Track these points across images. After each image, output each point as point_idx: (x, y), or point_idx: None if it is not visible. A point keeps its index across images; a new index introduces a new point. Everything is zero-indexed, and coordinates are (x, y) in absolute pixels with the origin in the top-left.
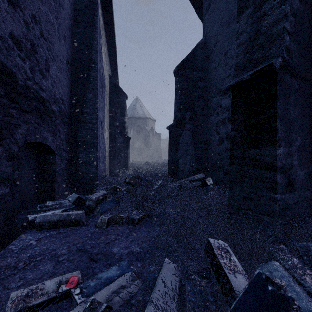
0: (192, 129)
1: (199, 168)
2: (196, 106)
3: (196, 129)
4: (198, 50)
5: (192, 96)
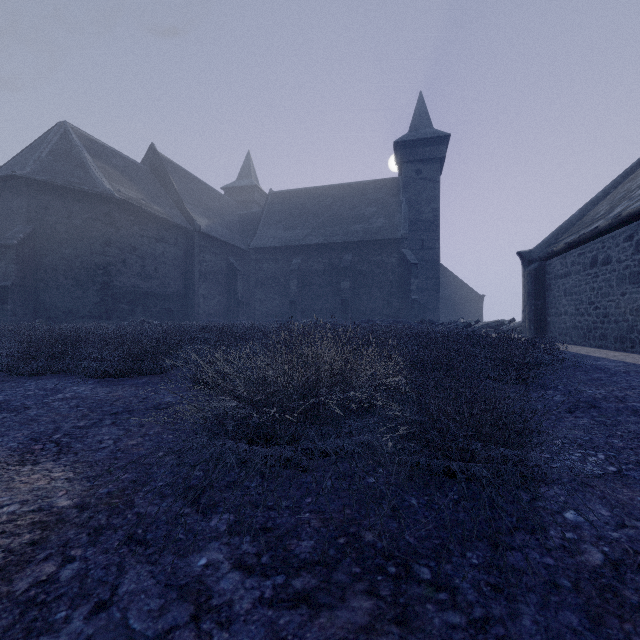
0: None
1: None
2: None
3: None
4: None
5: None
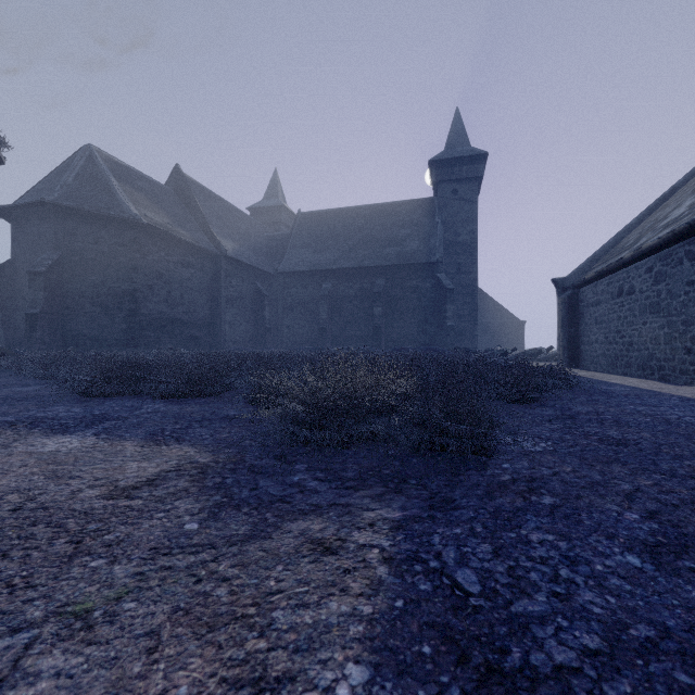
0: (3, 318)
1: (9, 345)
2: (6, 303)
3: (6, 318)
4: (8, 265)
5: (3, 295)
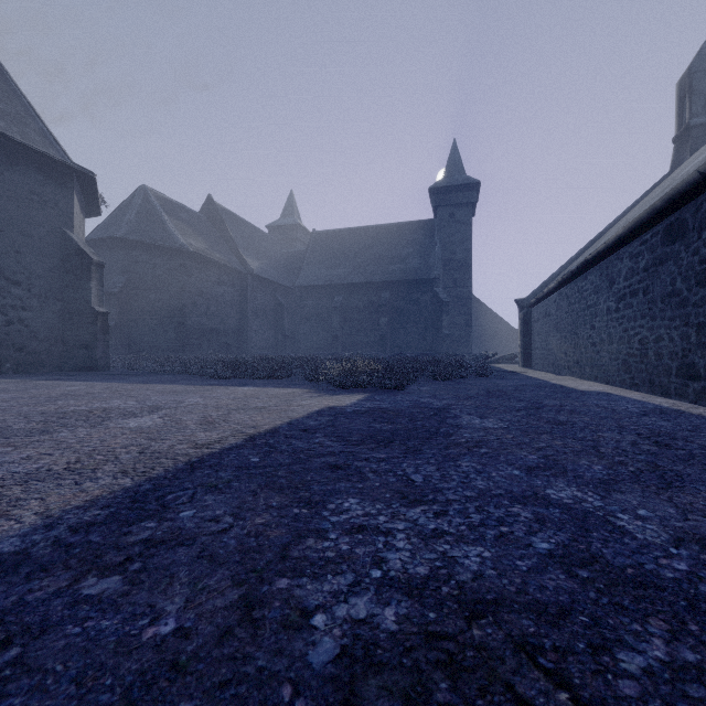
0: None
1: None
2: None
3: None
4: None
5: None
